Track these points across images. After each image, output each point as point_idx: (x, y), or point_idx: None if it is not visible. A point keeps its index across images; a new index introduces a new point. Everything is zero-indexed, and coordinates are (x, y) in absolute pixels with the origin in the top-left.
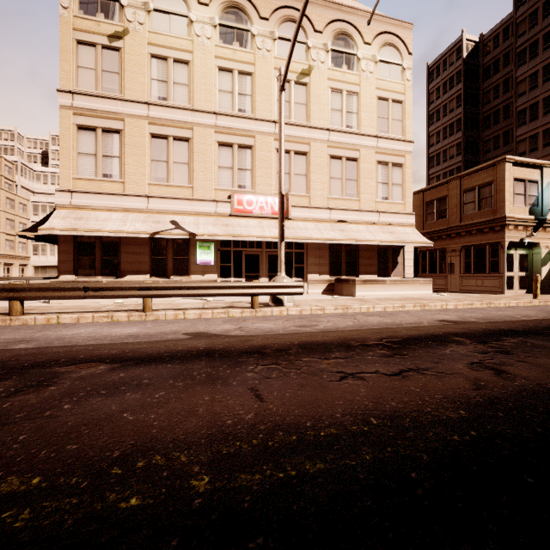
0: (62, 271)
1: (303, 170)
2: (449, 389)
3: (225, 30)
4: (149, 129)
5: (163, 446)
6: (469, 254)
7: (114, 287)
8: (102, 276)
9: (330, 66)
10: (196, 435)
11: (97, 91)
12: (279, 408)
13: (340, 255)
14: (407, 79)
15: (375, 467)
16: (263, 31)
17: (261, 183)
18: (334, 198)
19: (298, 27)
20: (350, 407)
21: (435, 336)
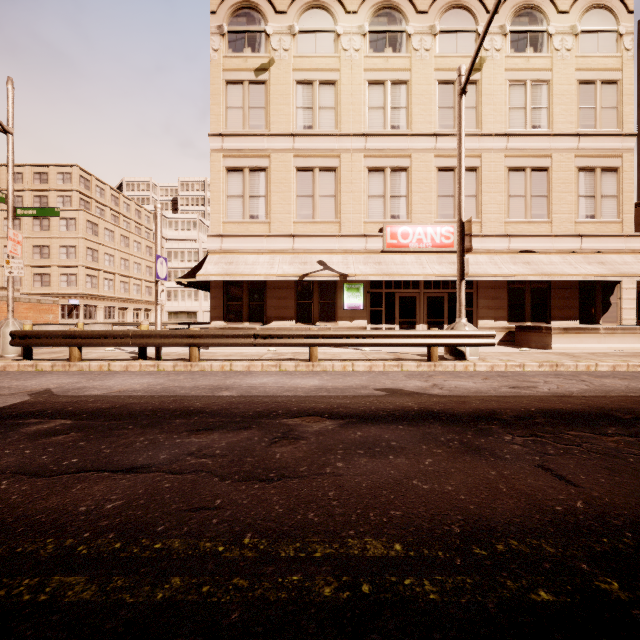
0: (213, 318)
1: (472, 190)
2: None
3: (376, 37)
4: (295, 162)
5: (504, 528)
6: None
7: (282, 334)
8: (249, 322)
9: (508, 53)
10: (532, 520)
11: (244, 130)
12: (612, 498)
13: (523, 295)
14: (626, 48)
15: None
16: (421, 28)
17: (418, 211)
18: (514, 222)
19: (495, 10)
20: None
21: None
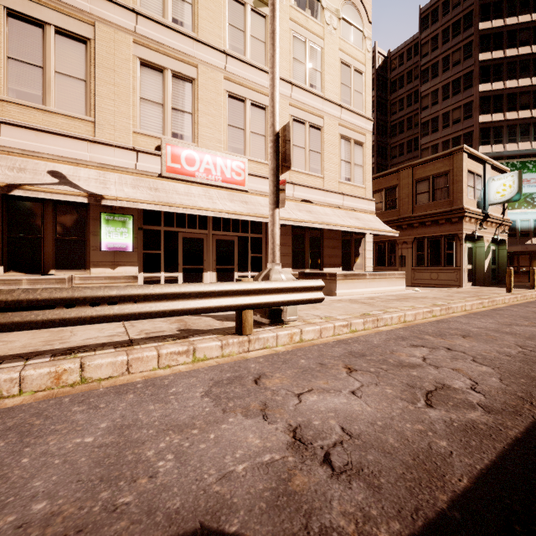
0: None
1: (262, 129)
2: None
3: None
4: None
5: None
6: (422, 247)
7: None
8: None
9: (292, 4)
10: None
11: None
12: None
13: (304, 243)
14: (367, 49)
15: None
16: None
17: (206, 136)
18: (297, 172)
19: None
20: None
21: None
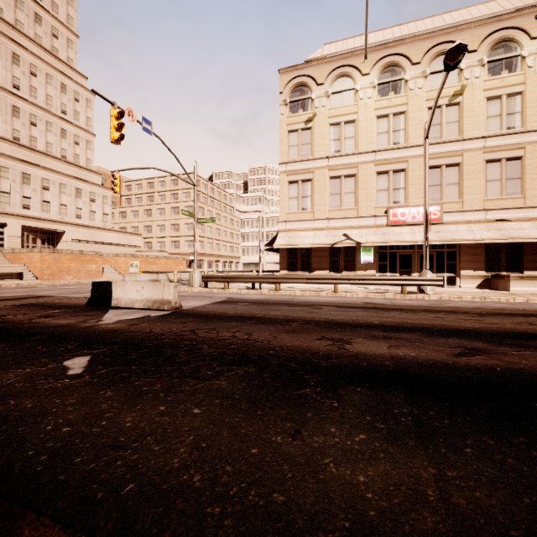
0: (281, 268)
1: (455, 179)
2: (485, 324)
3: (382, 87)
4: (329, 174)
5: (365, 319)
6: None
7: (319, 278)
8: (301, 271)
9: (486, 78)
10: (374, 319)
11: (298, 158)
12: (402, 319)
13: (499, 252)
14: None
15: (425, 327)
16: (415, 74)
17: (413, 197)
18: (491, 200)
19: (435, 103)
20: (429, 321)
21: (530, 314)
